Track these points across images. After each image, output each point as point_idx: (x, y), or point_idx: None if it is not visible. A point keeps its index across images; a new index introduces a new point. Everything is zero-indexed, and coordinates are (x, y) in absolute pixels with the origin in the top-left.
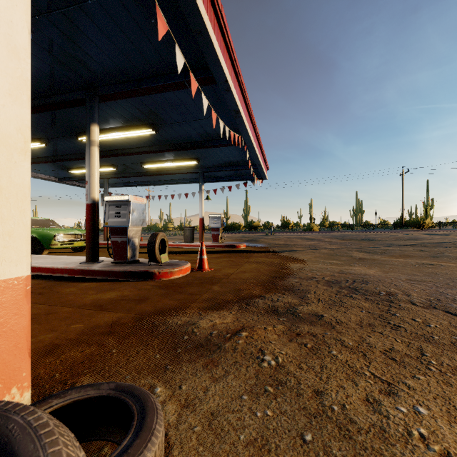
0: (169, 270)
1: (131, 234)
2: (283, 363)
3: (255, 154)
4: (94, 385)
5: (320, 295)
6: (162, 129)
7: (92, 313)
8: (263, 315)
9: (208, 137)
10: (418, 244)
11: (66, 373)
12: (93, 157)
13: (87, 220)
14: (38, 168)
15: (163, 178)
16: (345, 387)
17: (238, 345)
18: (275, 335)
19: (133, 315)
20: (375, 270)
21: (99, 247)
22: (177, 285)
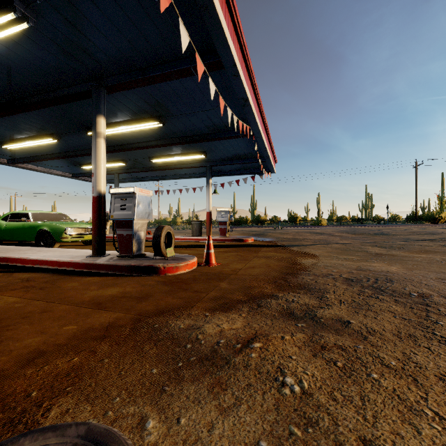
0: (174, 264)
1: (137, 227)
2: (309, 390)
3: (264, 146)
4: (58, 429)
5: (341, 296)
6: (169, 122)
7: (89, 312)
8: (278, 319)
9: (215, 129)
10: (438, 239)
11: (44, 391)
12: (99, 149)
13: (93, 213)
14: (53, 165)
15: (171, 172)
16: (403, 435)
17: (251, 360)
18: (296, 348)
19: (132, 316)
20: (397, 267)
21: (109, 240)
22: (182, 281)
